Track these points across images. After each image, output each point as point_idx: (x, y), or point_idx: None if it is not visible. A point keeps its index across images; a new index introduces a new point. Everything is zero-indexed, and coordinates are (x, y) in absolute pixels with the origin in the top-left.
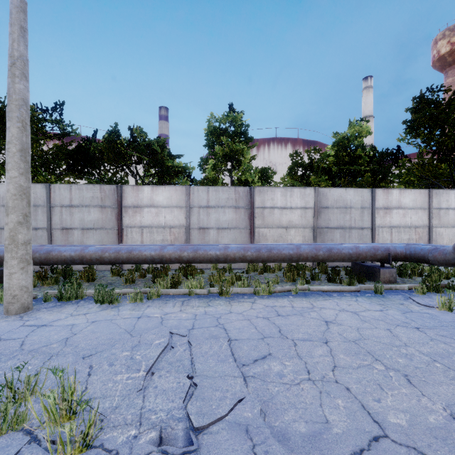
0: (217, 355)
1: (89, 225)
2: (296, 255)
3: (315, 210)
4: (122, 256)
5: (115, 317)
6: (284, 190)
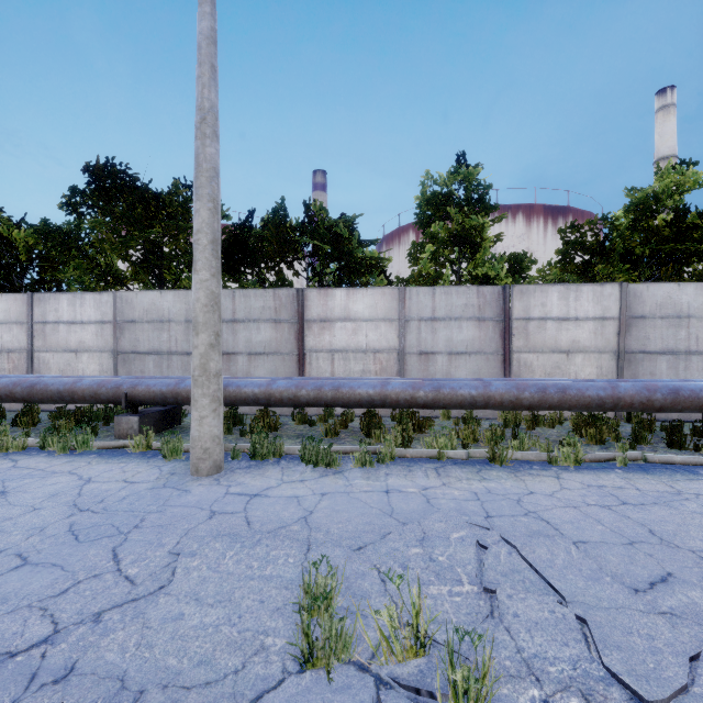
0: (576, 568)
1: (258, 349)
2: (610, 399)
3: (621, 322)
4: (326, 395)
5: (350, 489)
6: (565, 289)
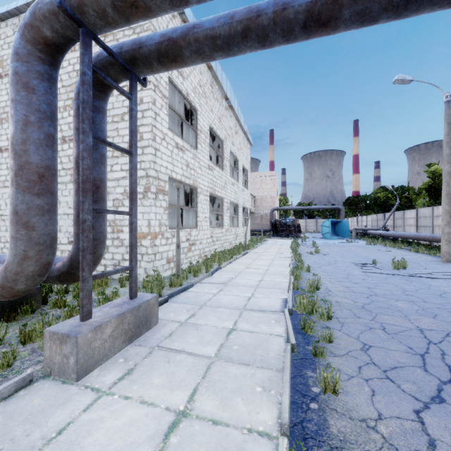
0: None
1: None
2: None
3: None
4: None
5: None
6: None
